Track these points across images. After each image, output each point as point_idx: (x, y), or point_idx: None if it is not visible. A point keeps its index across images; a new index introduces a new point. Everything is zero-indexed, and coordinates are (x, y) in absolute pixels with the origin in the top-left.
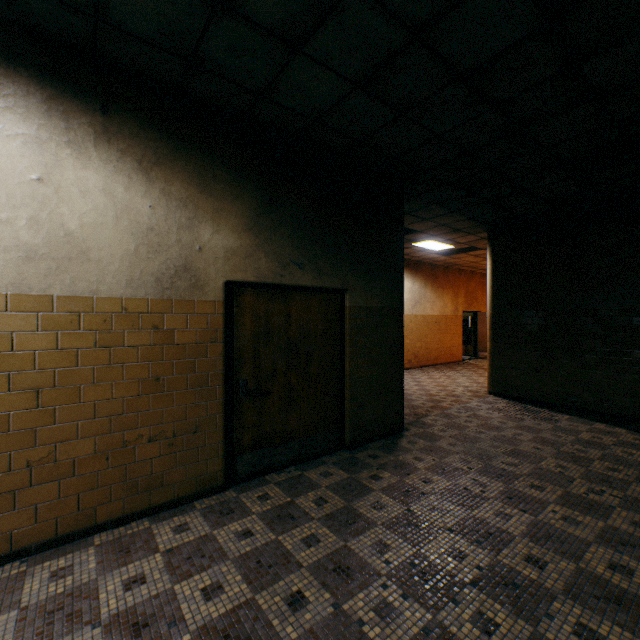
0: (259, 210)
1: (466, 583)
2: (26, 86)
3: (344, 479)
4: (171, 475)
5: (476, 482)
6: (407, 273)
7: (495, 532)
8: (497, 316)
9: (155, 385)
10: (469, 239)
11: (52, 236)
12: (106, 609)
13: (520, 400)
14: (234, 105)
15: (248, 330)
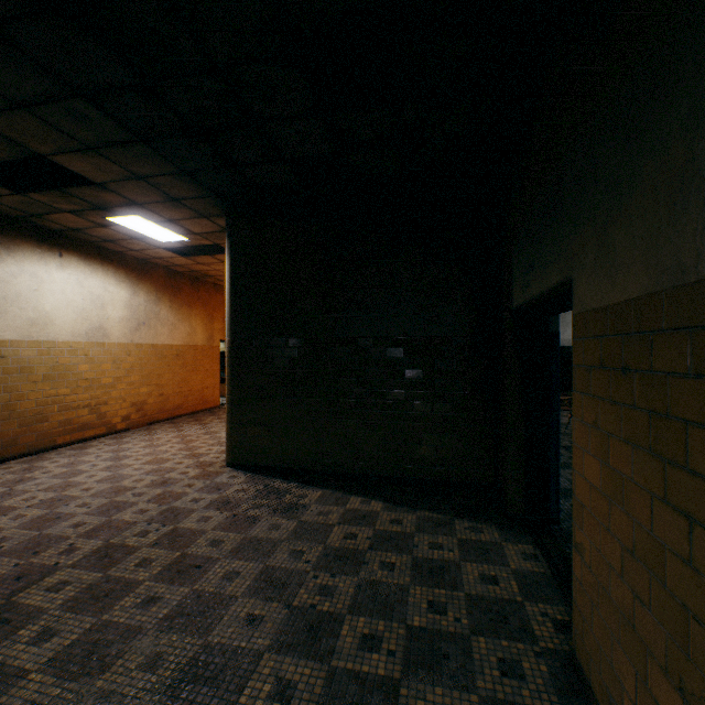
0: None
1: None
2: None
3: None
4: None
5: None
6: (122, 275)
7: None
8: (238, 345)
9: None
10: (206, 227)
11: None
12: None
13: (267, 470)
14: None
15: None
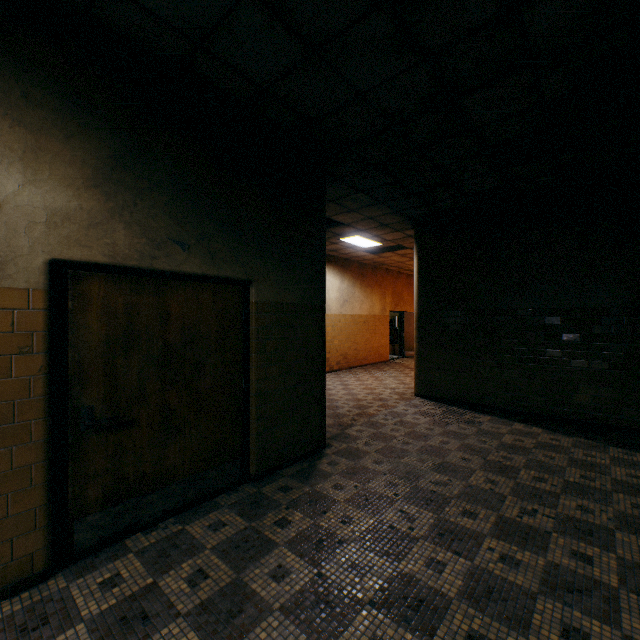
0: (114, 160)
1: None
2: None
3: (240, 531)
4: None
5: (404, 515)
6: (336, 271)
7: (427, 596)
8: (423, 315)
9: None
10: (396, 236)
11: None
12: None
13: (444, 401)
14: None
15: (96, 333)
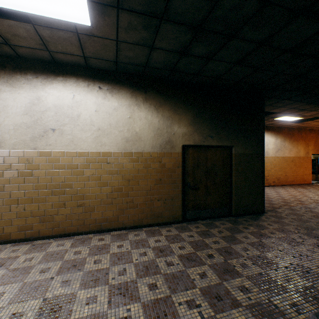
0: (194, 117)
1: (282, 266)
2: (126, 90)
3: (231, 226)
4: (164, 213)
5: (300, 237)
6: (272, 134)
7: (304, 255)
8: None
9: (159, 181)
10: (312, 113)
11: (132, 134)
12: (151, 245)
13: None
14: (185, 79)
15: (190, 163)
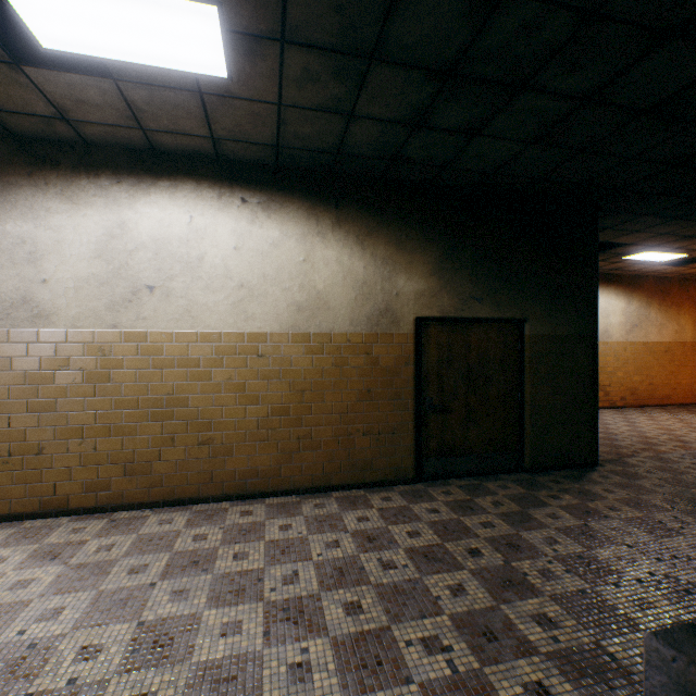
0: (442, 257)
1: (631, 578)
2: (297, 204)
3: (521, 493)
4: (377, 462)
5: (676, 519)
6: (618, 291)
7: (682, 557)
8: None
9: (367, 395)
10: None
11: (310, 295)
12: (349, 527)
13: None
14: (422, 177)
15: (433, 356)
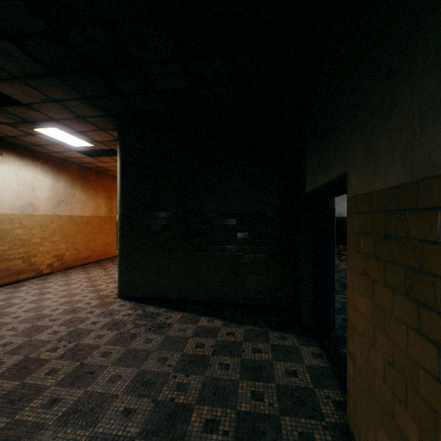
0: None
1: None
2: None
3: None
4: None
5: None
6: (47, 169)
7: None
8: (126, 216)
9: None
10: (105, 137)
11: None
12: None
13: (146, 300)
14: None
15: None
